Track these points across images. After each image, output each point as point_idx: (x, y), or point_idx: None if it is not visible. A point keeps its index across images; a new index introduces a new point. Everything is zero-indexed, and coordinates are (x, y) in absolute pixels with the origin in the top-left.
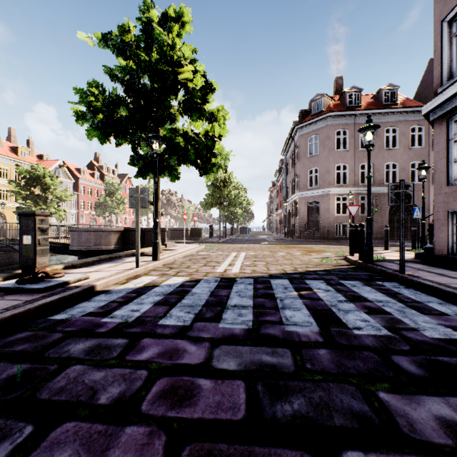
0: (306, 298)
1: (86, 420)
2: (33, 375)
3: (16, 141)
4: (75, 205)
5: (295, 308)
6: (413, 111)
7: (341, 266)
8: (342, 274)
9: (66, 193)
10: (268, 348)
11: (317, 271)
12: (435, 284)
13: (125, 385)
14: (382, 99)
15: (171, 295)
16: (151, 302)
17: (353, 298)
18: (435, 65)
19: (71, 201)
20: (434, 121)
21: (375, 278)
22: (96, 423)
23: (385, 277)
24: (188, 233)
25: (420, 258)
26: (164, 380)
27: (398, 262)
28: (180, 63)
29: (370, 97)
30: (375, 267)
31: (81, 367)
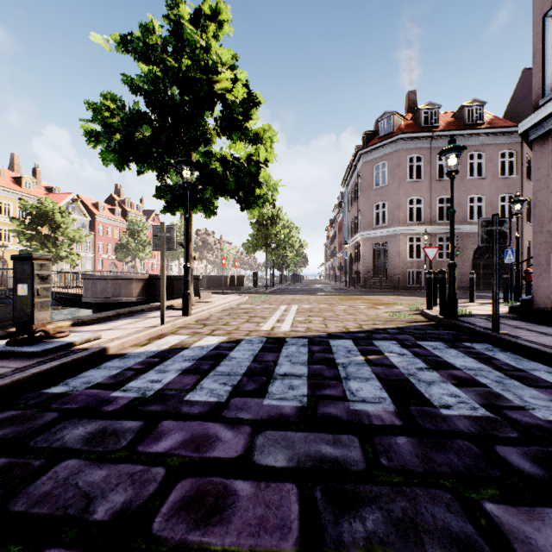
0: (376, 364)
1: (72, 546)
2: (10, 474)
3: (19, 170)
4: (91, 247)
5: (362, 378)
6: (503, 132)
7: (417, 323)
8: (419, 333)
9: (79, 233)
10: (328, 434)
11: (387, 329)
12: (540, 346)
13: (133, 491)
14: (465, 118)
15: (202, 361)
16: (176, 370)
17: (436, 364)
18: (534, 71)
19: (86, 243)
20: (534, 141)
21: (461, 339)
22: (85, 551)
23: (474, 337)
24: (228, 281)
25: (516, 312)
26: (187, 482)
27: (488, 317)
28: (216, 69)
29: (450, 115)
30: (460, 324)
31: (76, 462)
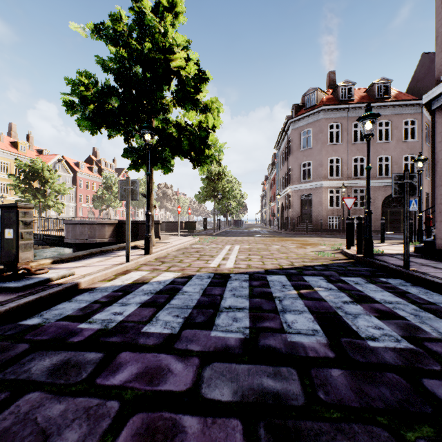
0: (307, 298)
1: None
2: None
3: (16, 136)
4: (73, 198)
5: (296, 311)
6: (406, 105)
7: (339, 261)
8: (341, 269)
9: (64, 187)
10: (269, 366)
11: (315, 266)
12: None
13: (87, 427)
14: (375, 93)
15: (159, 295)
16: (137, 303)
17: (359, 298)
18: (437, 51)
19: (69, 195)
20: (436, 109)
21: (377, 274)
22: None
23: (388, 273)
24: (183, 225)
25: (420, 251)
26: (139, 418)
27: (398, 256)
28: (172, 50)
29: (363, 91)
30: (375, 262)
31: (38, 395)
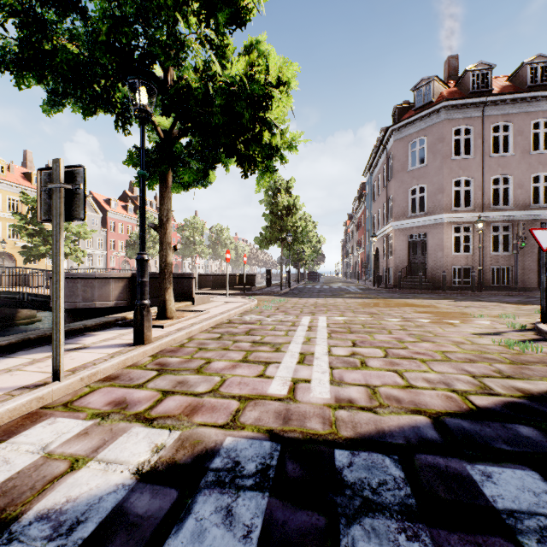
0: None
1: None
2: None
3: (32, 167)
4: (103, 244)
5: None
6: None
7: None
8: None
9: (85, 229)
10: None
11: None
12: None
13: None
14: (526, 79)
15: None
16: None
17: None
18: None
19: (98, 240)
20: None
21: None
22: None
23: None
24: (237, 280)
25: None
26: None
27: None
28: None
29: (504, 80)
30: None
31: None
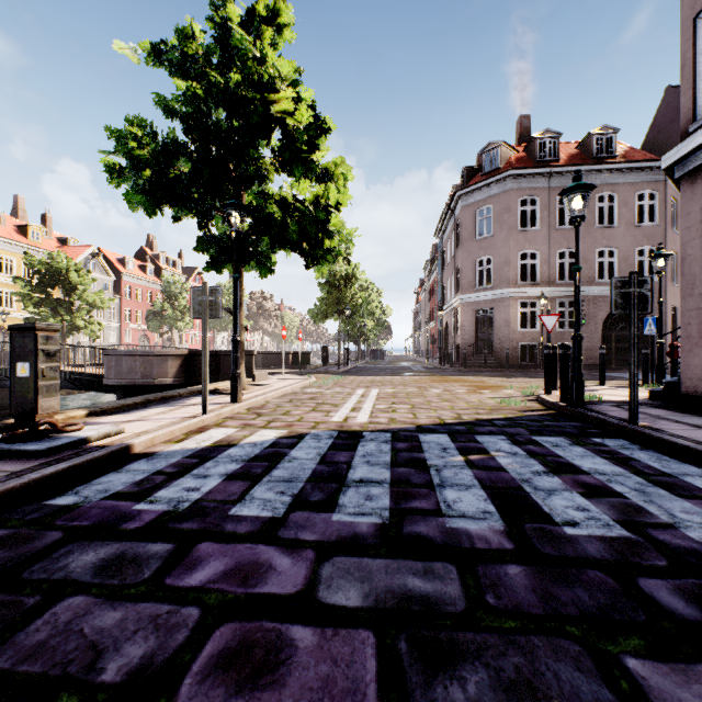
0: (479, 466)
1: None
2: None
3: (25, 217)
4: (116, 315)
5: (461, 486)
6: (641, 168)
7: (532, 412)
8: (535, 425)
9: (101, 297)
10: (417, 562)
11: (494, 420)
12: (691, 443)
13: (155, 640)
14: (592, 149)
15: (254, 462)
16: (220, 474)
17: (558, 467)
18: (683, 88)
19: (110, 309)
20: (682, 178)
21: (589, 433)
22: None
23: (606, 430)
24: (290, 358)
25: (659, 398)
26: (229, 628)
27: (623, 405)
28: (273, 86)
29: (574, 146)
30: (587, 414)
31: (83, 600)
